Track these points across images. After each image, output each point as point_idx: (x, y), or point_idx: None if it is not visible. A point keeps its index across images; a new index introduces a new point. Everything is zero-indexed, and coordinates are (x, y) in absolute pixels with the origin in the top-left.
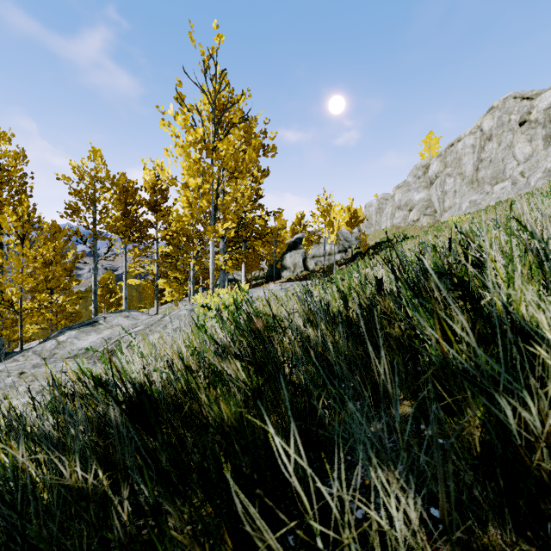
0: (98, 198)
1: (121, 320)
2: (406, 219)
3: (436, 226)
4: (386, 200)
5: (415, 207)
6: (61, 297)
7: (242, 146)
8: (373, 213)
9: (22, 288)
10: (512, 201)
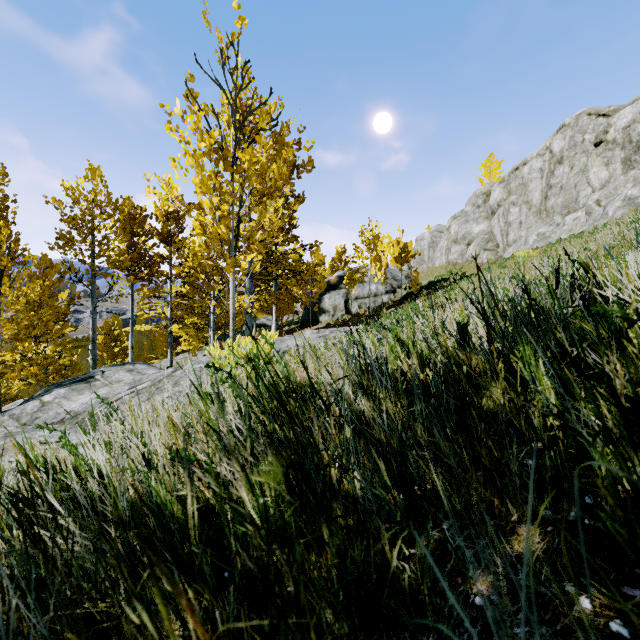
0: (97, 226)
1: (123, 375)
2: (464, 255)
3: (499, 263)
4: (441, 232)
5: (474, 241)
6: (50, 347)
7: (272, 166)
8: (425, 247)
9: (0, 336)
10: (590, 233)
